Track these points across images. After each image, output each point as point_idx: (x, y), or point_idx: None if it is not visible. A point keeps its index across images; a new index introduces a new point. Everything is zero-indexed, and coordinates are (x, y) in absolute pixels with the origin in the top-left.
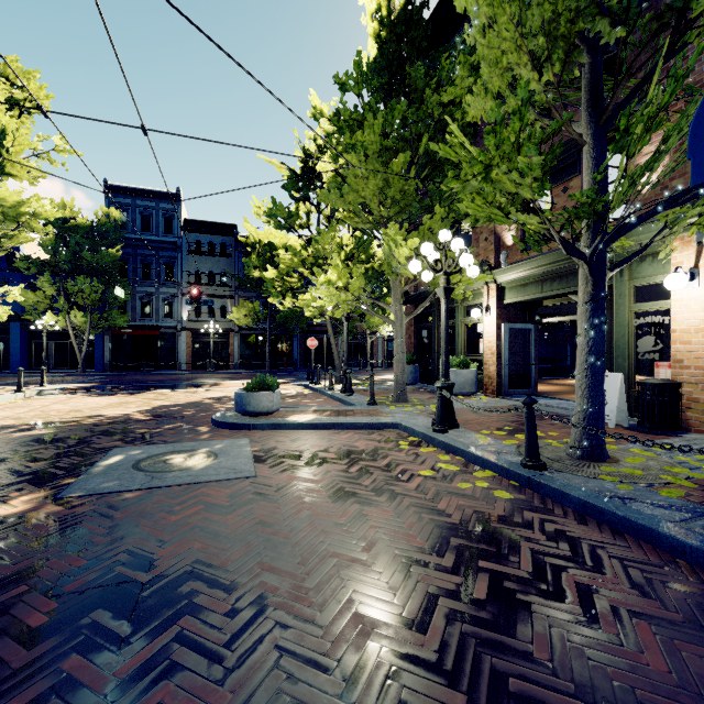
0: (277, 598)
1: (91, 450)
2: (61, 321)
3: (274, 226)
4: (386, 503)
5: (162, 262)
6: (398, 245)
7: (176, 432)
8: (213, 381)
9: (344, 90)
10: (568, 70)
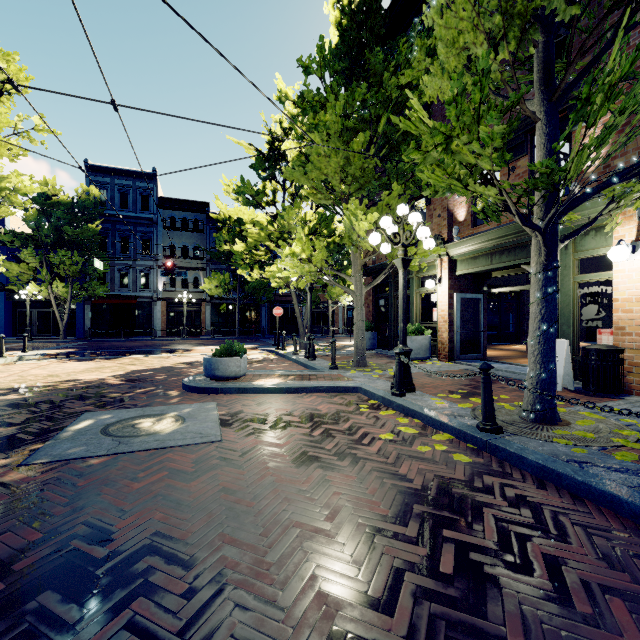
0: (237, 575)
1: (63, 414)
2: (43, 291)
3: (242, 202)
4: (349, 467)
5: (139, 236)
6: (358, 220)
7: (147, 396)
8: (186, 346)
9: (308, 73)
10: (523, 48)
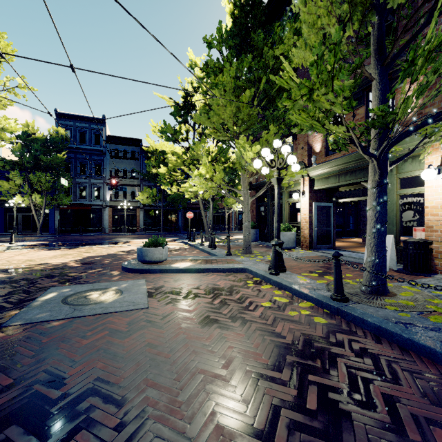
0: (156, 412)
1: (35, 289)
2: (25, 201)
3: (165, 139)
4: (239, 327)
5: (93, 163)
6: (246, 150)
7: (96, 275)
8: (126, 239)
9: (210, 47)
10: (363, 27)
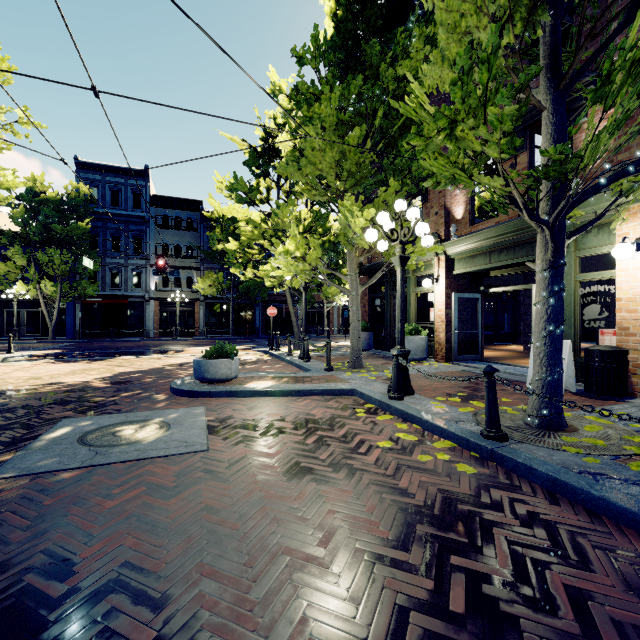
0: (215, 619)
1: (39, 421)
2: (31, 291)
3: (235, 199)
4: (344, 480)
5: (131, 235)
6: (354, 216)
7: (132, 401)
8: (178, 347)
9: (302, 64)
10: (530, 31)
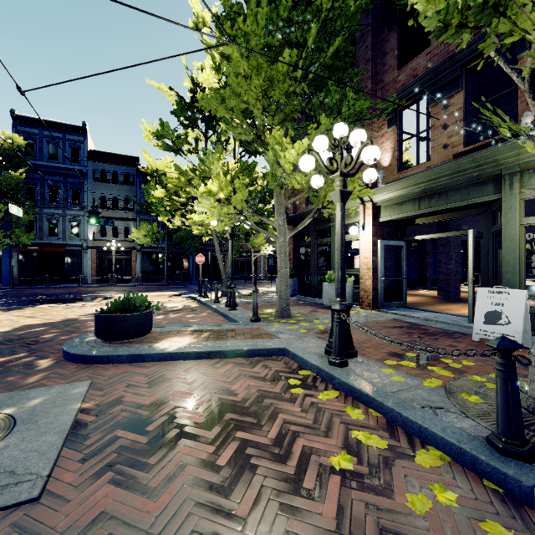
0: None
1: None
2: None
3: (162, 147)
4: None
5: (69, 187)
6: (284, 150)
7: None
8: (109, 294)
9: None
10: None
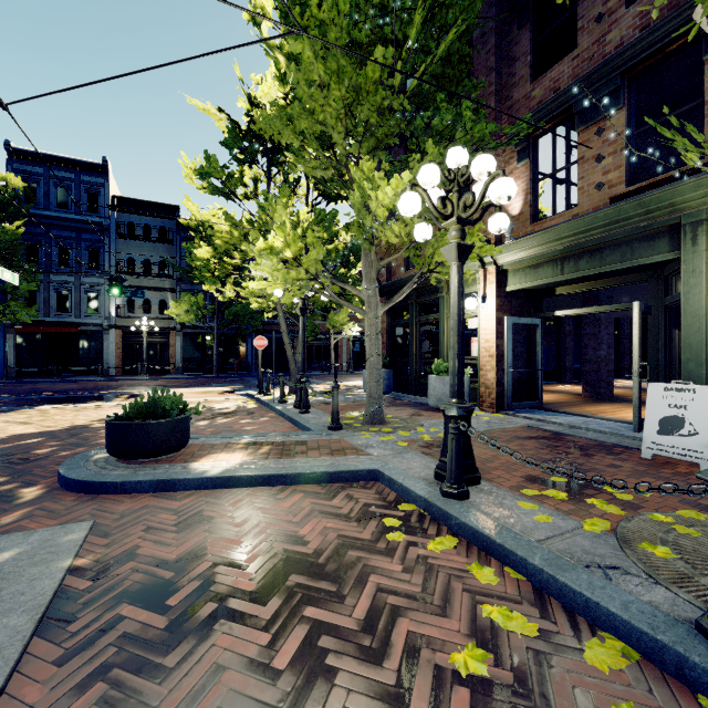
0: None
1: None
2: None
3: (208, 189)
4: None
5: (84, 246)
6: (376, 189)
7: None
8: (138, 390)
9: None
10: None
